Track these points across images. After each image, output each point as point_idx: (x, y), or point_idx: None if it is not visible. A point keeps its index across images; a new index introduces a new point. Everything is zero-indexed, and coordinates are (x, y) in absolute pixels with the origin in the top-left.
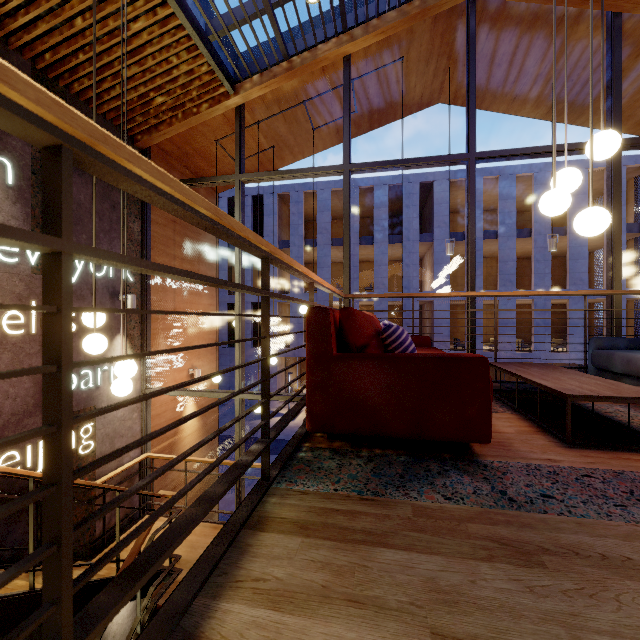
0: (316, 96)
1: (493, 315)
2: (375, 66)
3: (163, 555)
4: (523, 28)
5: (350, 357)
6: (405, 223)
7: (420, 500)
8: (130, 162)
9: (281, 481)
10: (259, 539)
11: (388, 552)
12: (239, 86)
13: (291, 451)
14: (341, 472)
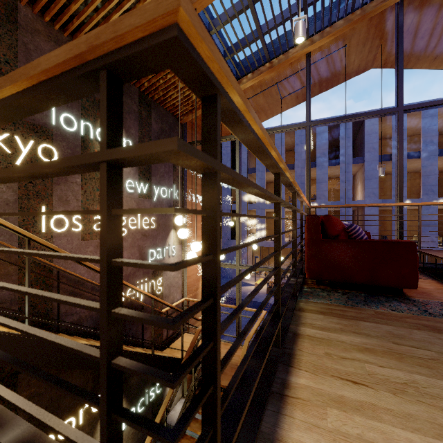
0: (285, 79)
1: (416, 217)
2: (326, 54)
3: (287, 302)
4: (442, 11)
5: (331, 241)
6: (341, 151)
7: (377, 309)
8: (288, 172)
9: (301, 298)
10: (304, 314)
11: (366, 323)
12: (239, 81)
13: (299, 287)
14: (330, 297)
